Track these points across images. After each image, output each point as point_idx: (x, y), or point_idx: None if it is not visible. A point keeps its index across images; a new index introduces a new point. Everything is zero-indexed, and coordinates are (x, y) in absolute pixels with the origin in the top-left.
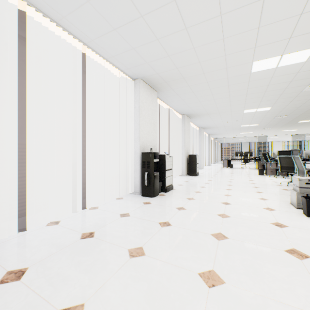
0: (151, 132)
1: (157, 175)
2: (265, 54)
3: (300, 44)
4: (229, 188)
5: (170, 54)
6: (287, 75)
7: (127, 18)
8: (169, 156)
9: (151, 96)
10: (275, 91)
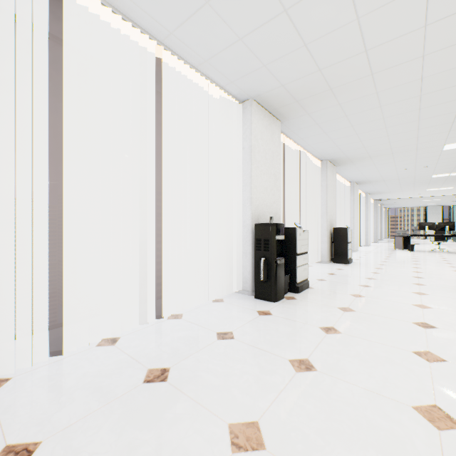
0: (270, 189)
1: (282, 263)
2: None
3: None
4: (420, 291)
5: (308, 42)
6: None
7: None
8: (302, 230)
9: (271, 129)
10: None
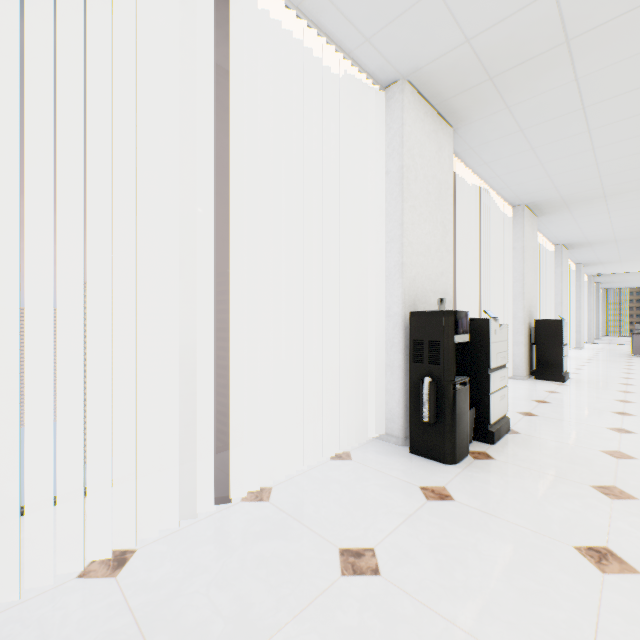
0: (435, 250)
1: (464, 388)
2: None
3: None
4: None
5: None
6: None
7: None
8: (498, 325)
9: (437, 140)
10: None
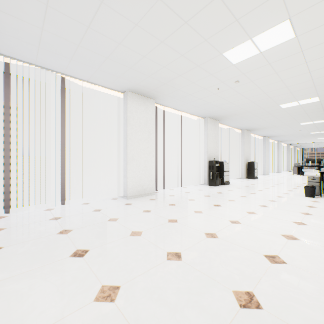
0: (214, 147)
1: (218, 174)
2: (284, 102)
3: (304, 97)
4: (273, 186)
5: (224, 109)
6: (314, 106)
7: (202, 104)
8: (226, 163)
9: (215, 125)
10: (316, 112)
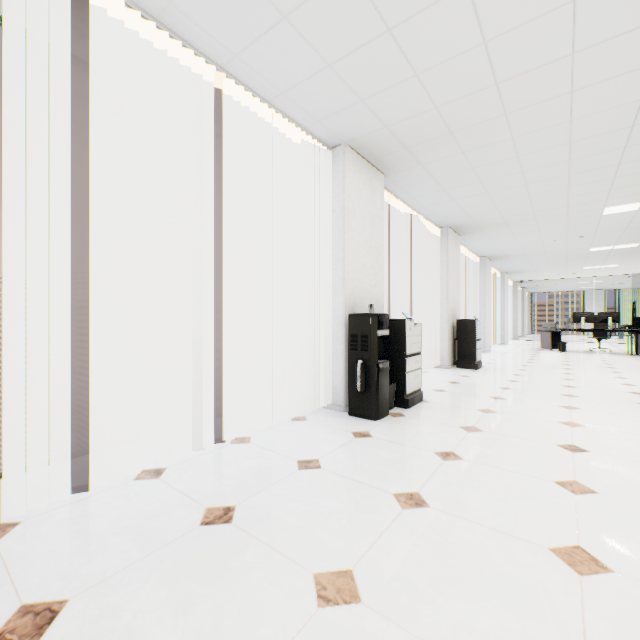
0: (370, 267)
1: (386, 368)
2: None
3: None
4: (570, 405)
5: (419, 71)
6: None
7: None
8: (413, 323)
9: (371, 185)
10: None
